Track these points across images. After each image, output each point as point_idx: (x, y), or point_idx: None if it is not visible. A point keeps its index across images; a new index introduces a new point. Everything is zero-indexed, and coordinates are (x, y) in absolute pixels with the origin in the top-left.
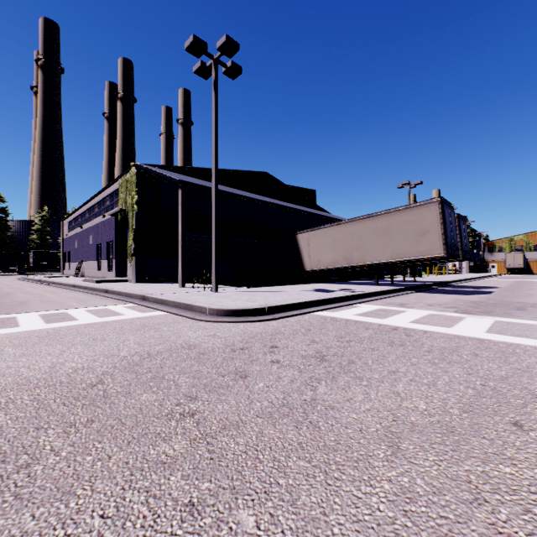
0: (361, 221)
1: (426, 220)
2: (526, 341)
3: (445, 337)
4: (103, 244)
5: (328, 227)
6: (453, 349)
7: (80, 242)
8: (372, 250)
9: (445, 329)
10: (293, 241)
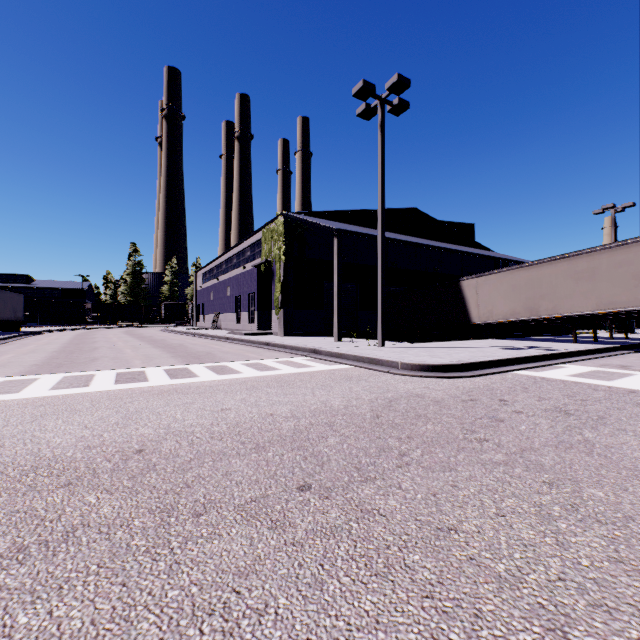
0: (551, 262)
1: None
2: None
3: None
4: (243, 296)
5: (504, 272)
6: None
7: (217, 294)
8: (568, 299)
9: None
10: (455, 289)
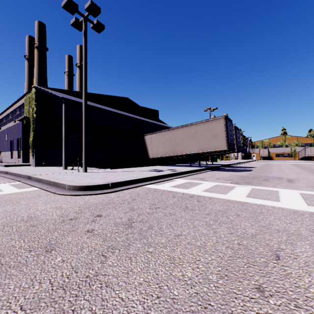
0: (181, 128)
1: (217, 128)
2: (268, 202)
3: (221, 202)
4: (14, 140)
5: (163, 132)
6: (224, 211)
7: (0, 139)
8: (188, 146)
9: (222, 195)
10: (142, 140)
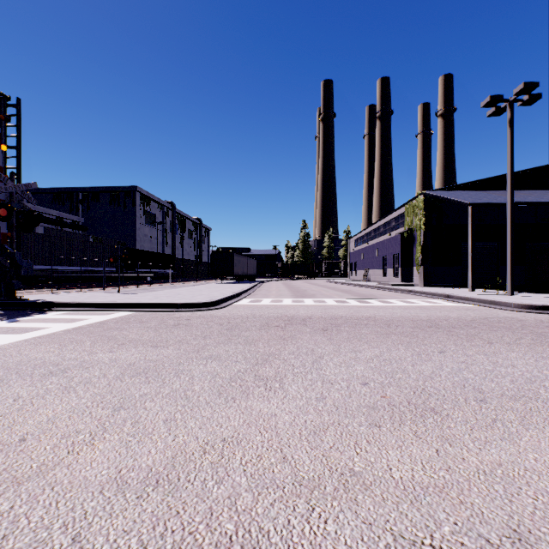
0: None
1: None
2: None
3: None
4: (388, 256)
5: None
6: None
7: (366, 255)
8: None
9: None
10: None
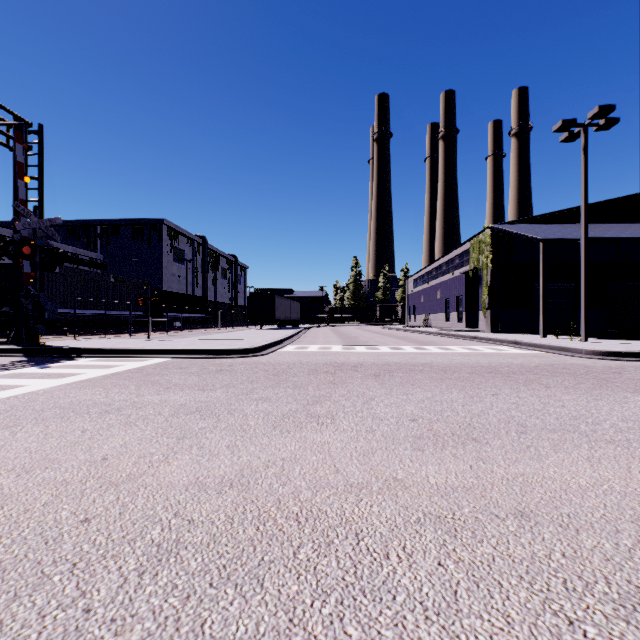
0: None
1: None
2: None
3: None
4: (452, 298)
5: None
6: None
7: (427, 297)
8: None
9: None
10: None
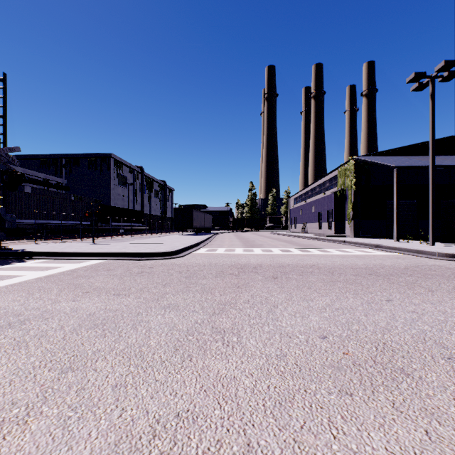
0: None
1: None
2: None
3: None
4: (323, 212)
5: None
6: None
7: (304, 211)
8: None
9: None
10: None
